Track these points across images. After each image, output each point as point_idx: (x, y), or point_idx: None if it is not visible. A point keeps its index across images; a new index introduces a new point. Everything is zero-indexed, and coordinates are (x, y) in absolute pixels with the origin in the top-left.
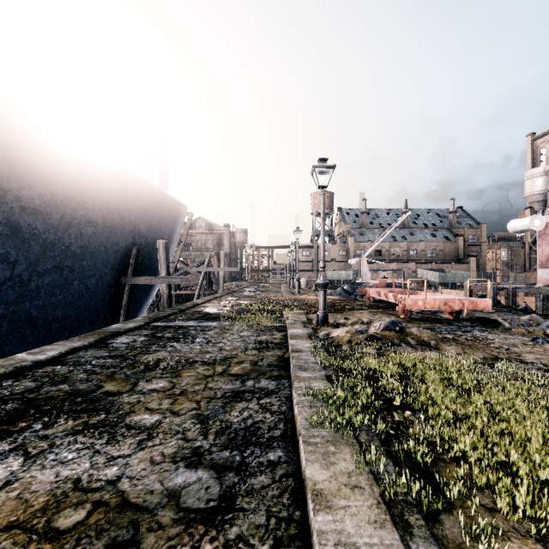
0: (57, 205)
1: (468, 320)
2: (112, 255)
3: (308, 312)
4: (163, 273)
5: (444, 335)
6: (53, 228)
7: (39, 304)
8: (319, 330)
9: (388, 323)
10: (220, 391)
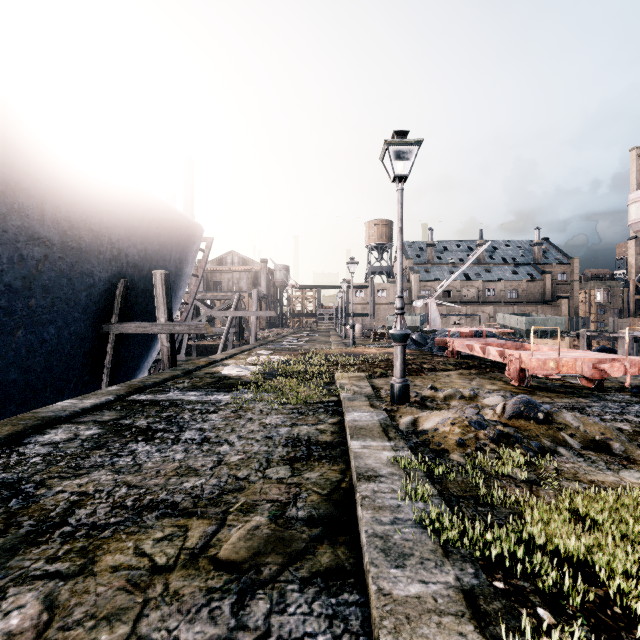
0: None
1: (622, 390)
2: (84, 291)
3: (371, 375)
4: (162, 317)
5: (614, 424)
6: None
7: None
8: (397, 414)
9: (520, 405)
10: None
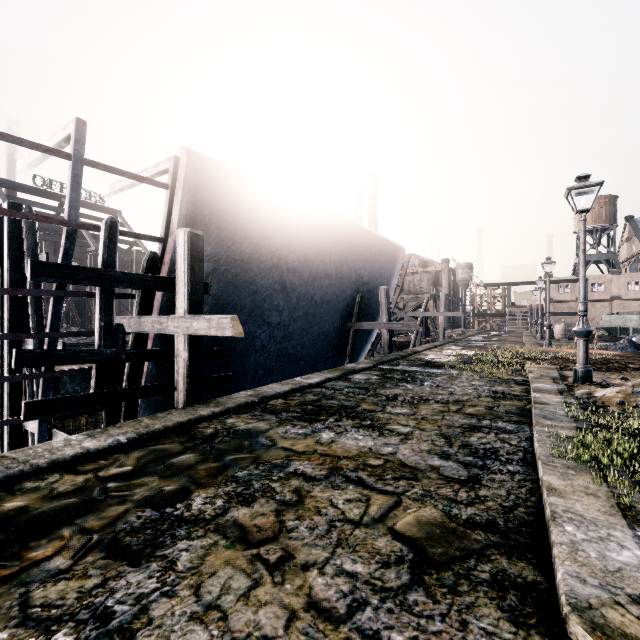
0: (307, 264)
1: None
2: (341, 302)
3: (562, 368)
4: (384, 318)
5: None
6: (304, 283)
7: (293, 343)
8: (576, 388)
9: None
10: (457, 423)
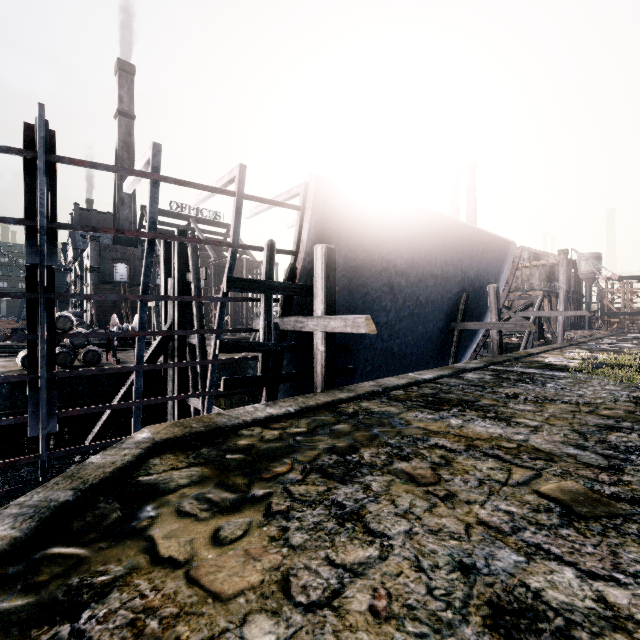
0: (413, 266)
1: None
2: (446, 302)
3: None
4: (493, 318)
5: None
6: (410, 284)
7: (398, 342)
8: None
9: None
10: (591, 422)
